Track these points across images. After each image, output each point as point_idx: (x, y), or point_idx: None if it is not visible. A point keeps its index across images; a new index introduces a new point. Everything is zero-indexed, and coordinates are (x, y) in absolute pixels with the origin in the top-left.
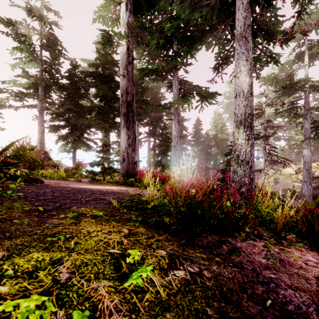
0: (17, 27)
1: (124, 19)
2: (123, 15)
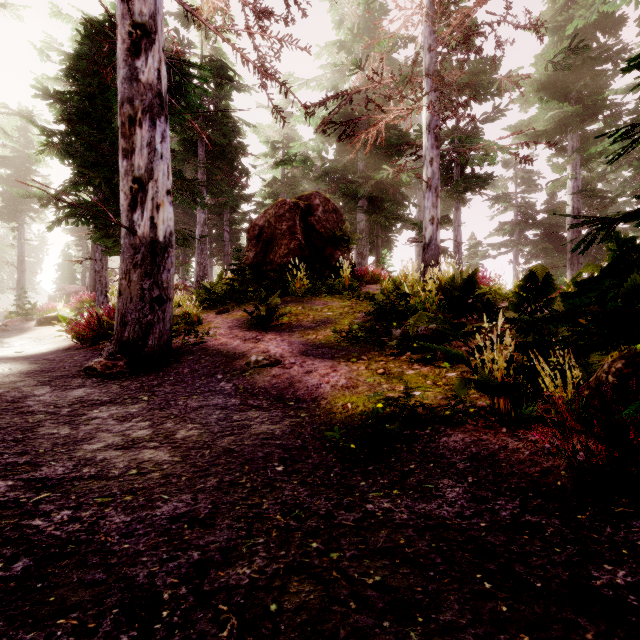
0: (495, 184)
1: (569, 186)
2: (568, 184)
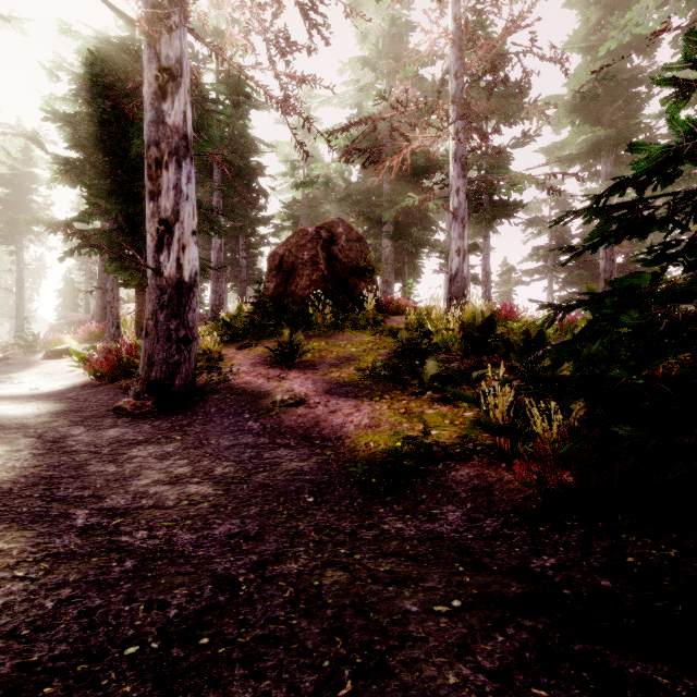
0: (528, 207)
1: None
2: None
